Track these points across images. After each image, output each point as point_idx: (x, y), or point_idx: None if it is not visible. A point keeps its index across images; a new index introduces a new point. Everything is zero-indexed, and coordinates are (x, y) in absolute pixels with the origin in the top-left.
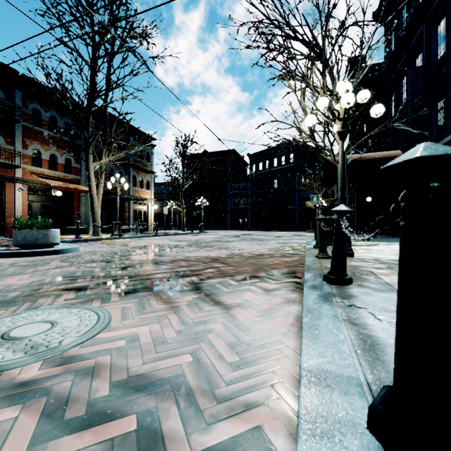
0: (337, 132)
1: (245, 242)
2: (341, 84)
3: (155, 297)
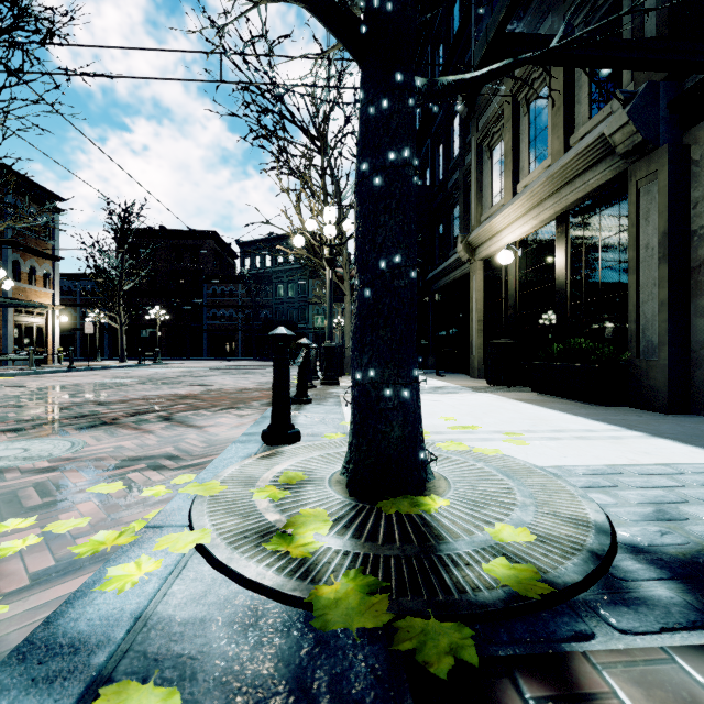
0: (325, 258)
1: (229, 376)
2: (328, 210)
3: (122, 428)
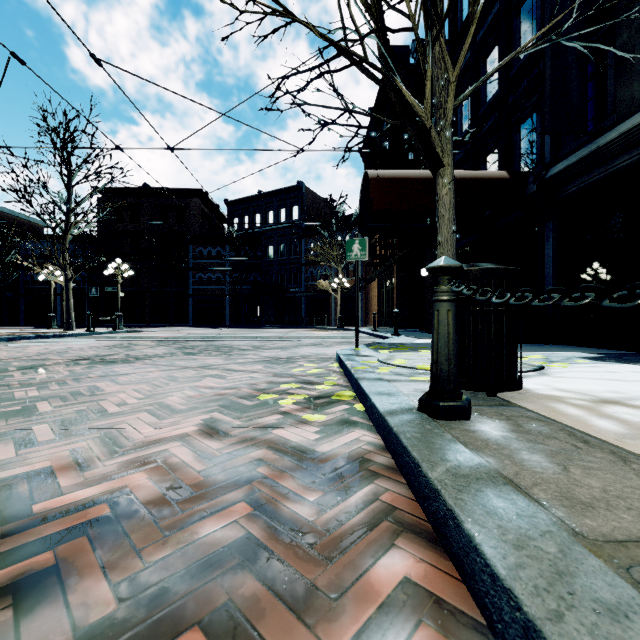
0: None
1: (174, 359)
2: None
3: None
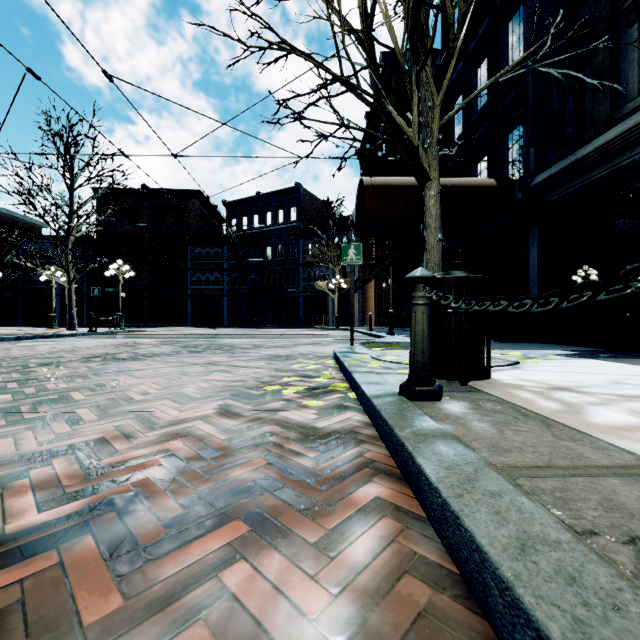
0: None
1: (181, 357)
2: None
3: None
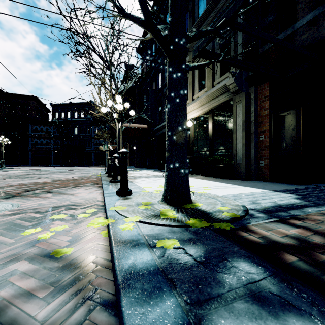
0: (116, 118)
1: (57, 173)
2: (118, 97)
3: (29, 197)
